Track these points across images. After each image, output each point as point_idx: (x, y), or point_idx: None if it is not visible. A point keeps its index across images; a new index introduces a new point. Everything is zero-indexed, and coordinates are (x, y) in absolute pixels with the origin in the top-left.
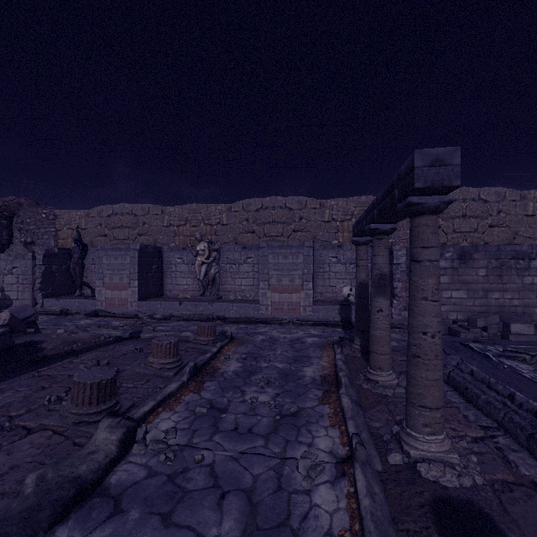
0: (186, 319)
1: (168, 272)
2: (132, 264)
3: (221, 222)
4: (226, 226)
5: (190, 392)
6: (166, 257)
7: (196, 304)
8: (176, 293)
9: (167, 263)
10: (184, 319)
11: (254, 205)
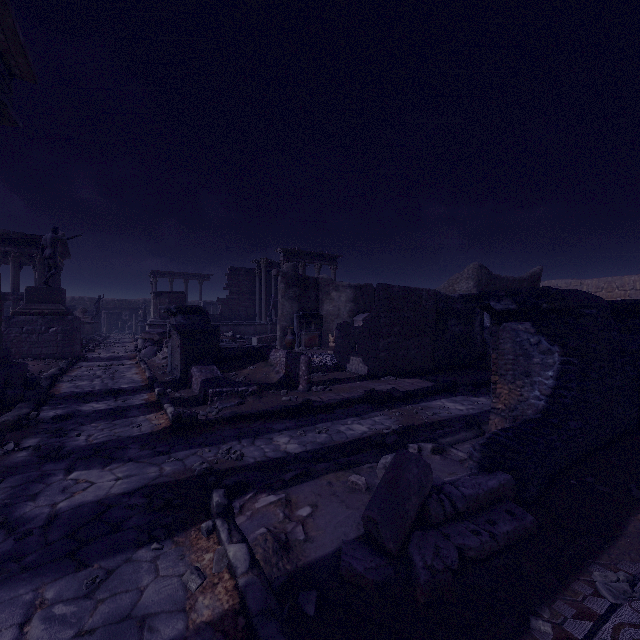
0: None
1: None
2: None
3: (634, 288)
4: (638, 290)
5: None
6: None
7: None
8: None
9: None
10: None
11: None
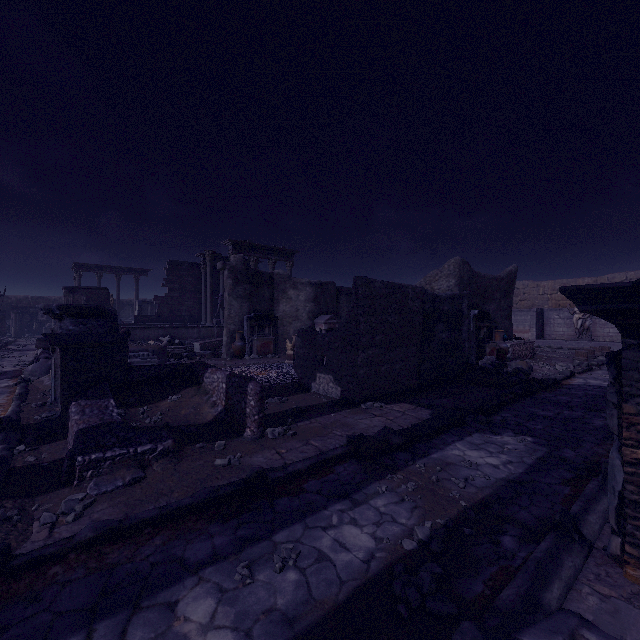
0: (574, 349)
1: (547, 324)
2: (532, 319)
3: None
4: None
5: None
6: (546, 314)
7: (578, 342)
8: (553, 336)
9: (547, 318)
10: (573, 349)
11: (618, 278)
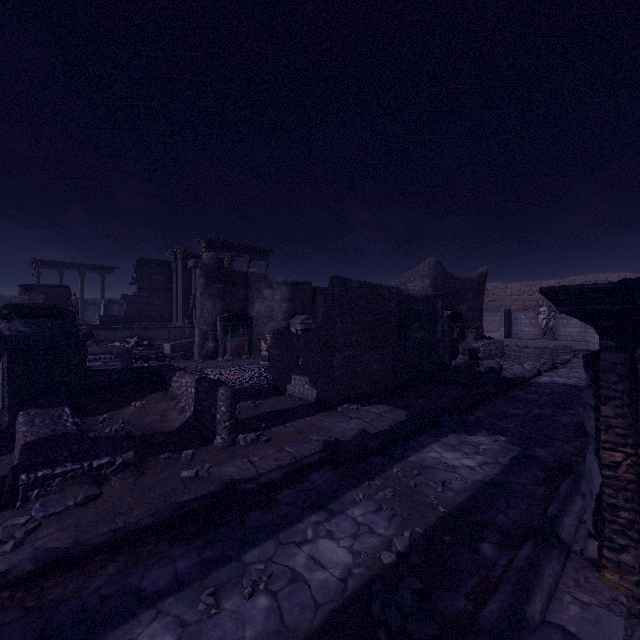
0: (540, 348)
1: (514, 324)
2: (500, 319)
3: None
4: None
5: (576, 358)
6: (513, 315)
7: (543, 341)
8: (520, 336)
9: (514, 318)
10: (538, 348)
11: (579, 280)
